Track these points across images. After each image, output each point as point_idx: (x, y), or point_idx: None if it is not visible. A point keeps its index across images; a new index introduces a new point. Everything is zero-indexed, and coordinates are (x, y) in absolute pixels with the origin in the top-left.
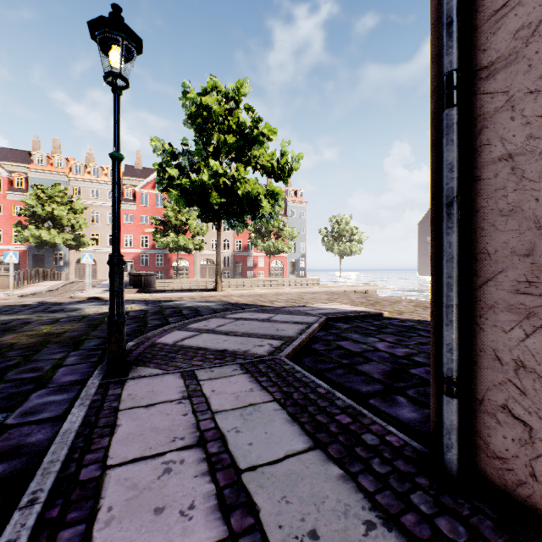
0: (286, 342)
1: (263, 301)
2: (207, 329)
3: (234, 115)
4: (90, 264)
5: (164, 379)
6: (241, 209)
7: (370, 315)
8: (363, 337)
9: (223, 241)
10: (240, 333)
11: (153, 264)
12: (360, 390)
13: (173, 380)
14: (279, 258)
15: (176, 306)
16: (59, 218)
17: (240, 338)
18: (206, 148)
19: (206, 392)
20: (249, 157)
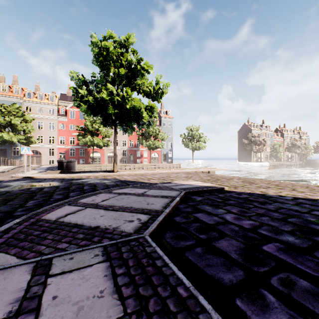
0: (153, 217)
1: (143, 178)
2: (92, 203)
3: (124, 56)
4: (30, 154)
5: (10, 275)
6: (129, 118)
7: (216, 189)
8: (214, 209)
9: (122, 141)
10: (118, 207)
11: (78, 155)
12: (222, 281)
13: (18, 277)
14: (156, 151)
15: (81, 183)
16: (15, 125)
17: (116, 212)
18: (106, 78)
19: (44, 301)
20: (135, 85)
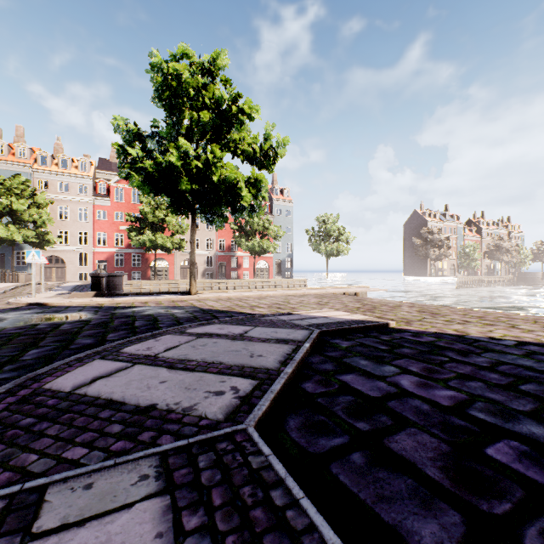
0: (262, 383)
1: (243, 306)
2: (147, 355)
3: (209, 90)
4: (42, 263)
5: None
6: (218, 200)
7: (374, 326)
8: (376, 365)
9: (205, 240)
10: (194, 363)
11: (129, 264)
12: (420, 541)
13: None
14: (265, 259)
15: (132, 315)
16: (19, 212)
17: (190, 374)
18: (177, 129)
19: None
20: (228, 141)
